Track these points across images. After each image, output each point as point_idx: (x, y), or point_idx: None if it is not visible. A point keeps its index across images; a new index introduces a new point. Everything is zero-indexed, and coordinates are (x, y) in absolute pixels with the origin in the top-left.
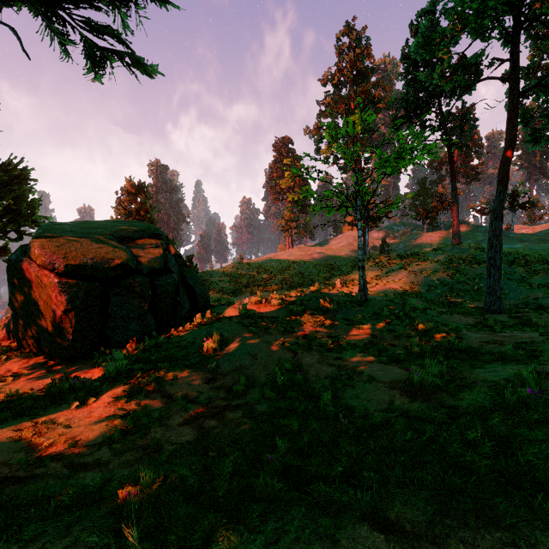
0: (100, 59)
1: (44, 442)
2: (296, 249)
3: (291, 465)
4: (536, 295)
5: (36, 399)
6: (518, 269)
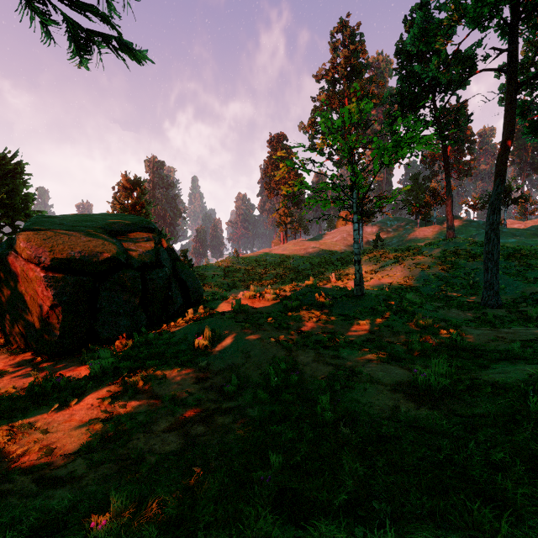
0: (86, 43)
1: (17, 450)
2: (290, 243)
3: (285, 487)
4: (533, 289)
5: (17, 399)
6: (514, 264)
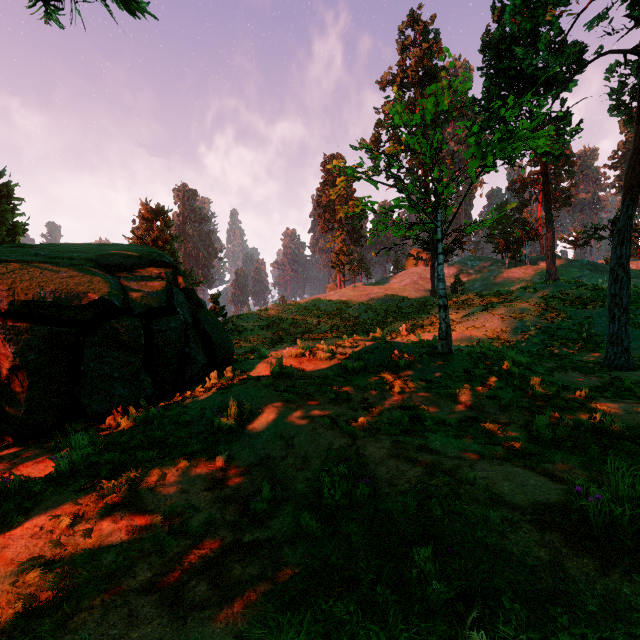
0: None
1: None
2: (349, 288)
3: None
4: None
5: None
6: (638, 311)
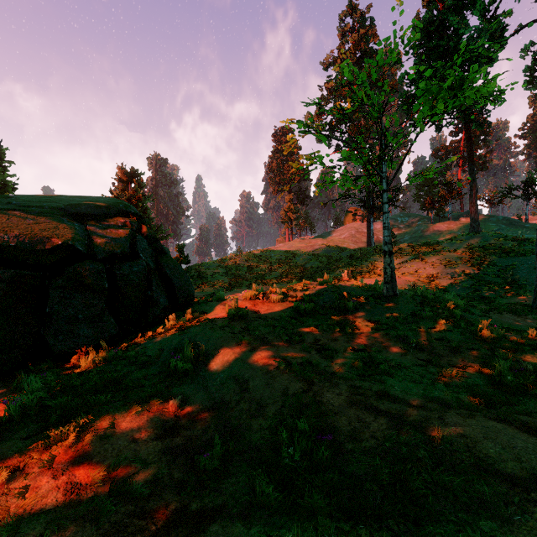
0: None
1: None
2: (296, 241)
3: None
4: None
5: None
6: None
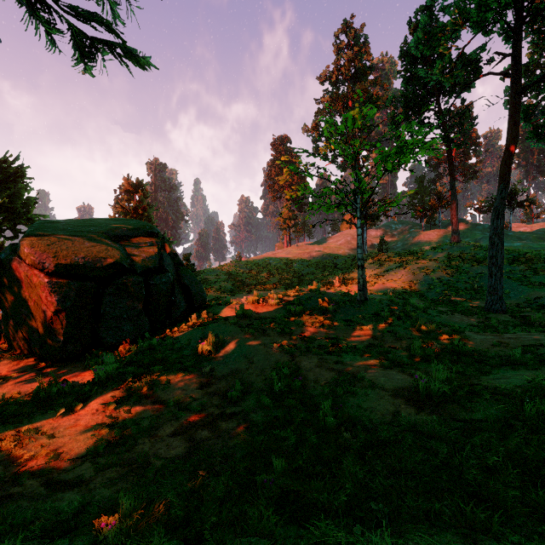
0: (90, 50)
1: (24, 454)
2: (294, 247)
3: (288, 489)
4: (538, 294)
5: (22, 405)
6: (518, 268)
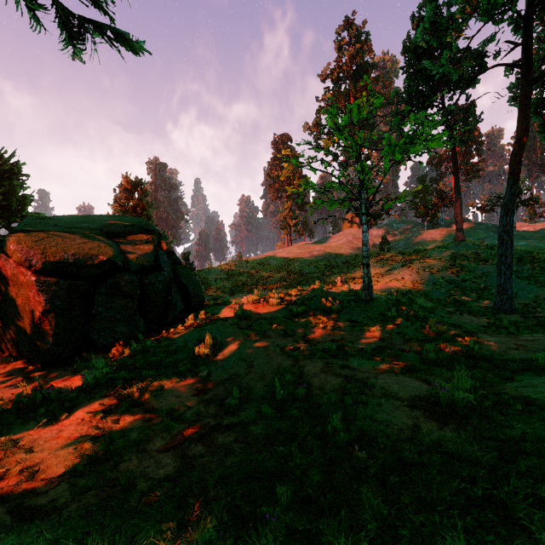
0: (78, 31)
1: None
2: (295, 246)
3: (294, 528)
4: None
5: (3, 413)
6: (526, 267)
